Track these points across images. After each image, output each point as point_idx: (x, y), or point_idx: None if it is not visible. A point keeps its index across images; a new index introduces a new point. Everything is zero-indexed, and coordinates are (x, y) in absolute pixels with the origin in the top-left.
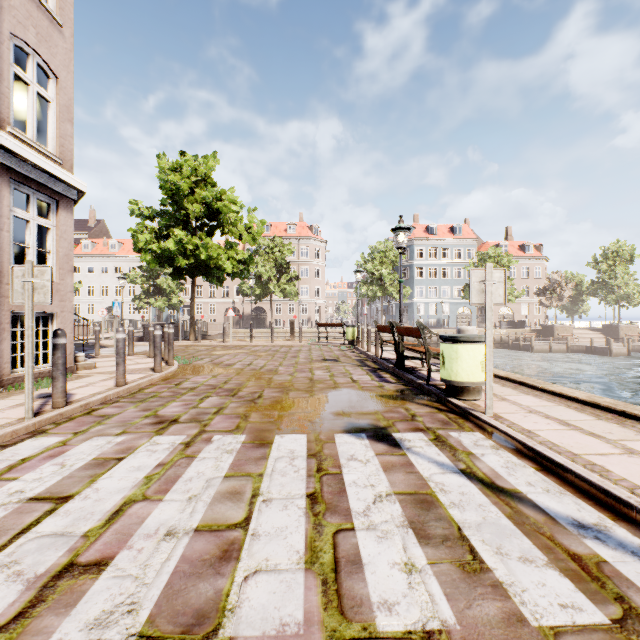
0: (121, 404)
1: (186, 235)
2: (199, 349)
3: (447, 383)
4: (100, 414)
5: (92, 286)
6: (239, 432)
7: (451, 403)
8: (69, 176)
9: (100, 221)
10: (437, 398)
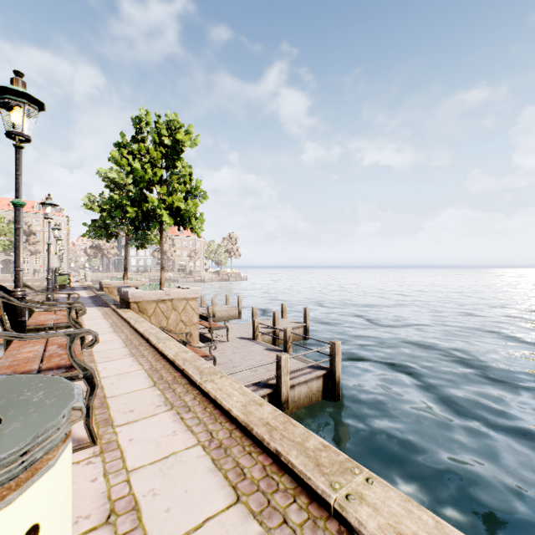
0: None
1: None
2: None
3: None
4: None
5: None
6: None
7: None
8: None
9: None
10: None
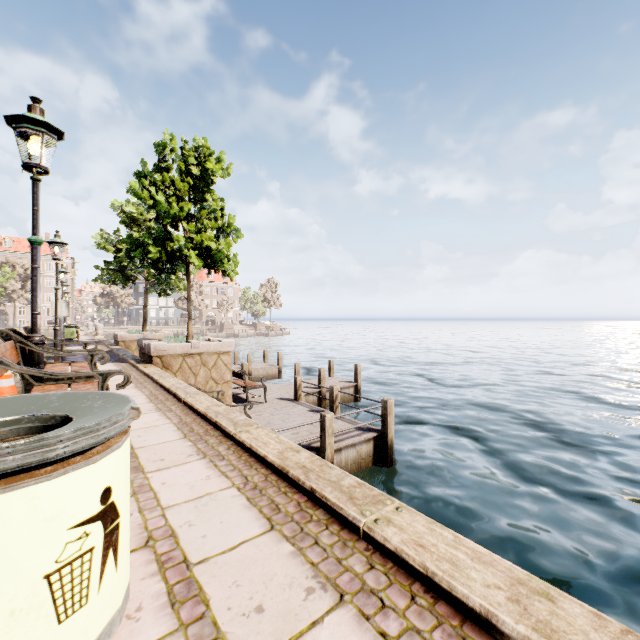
0: None
1: None
2: None
3: None
4: None
5: None
6: None
7: None
8: None
9: None
10: None
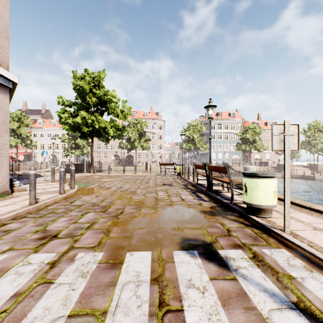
0: (25, 219)
1: (88, 115)
2: (94, 178)
3: (249, 205)
4: (5, 229)
5: (43, 144)
6: (99, 249)
7: (253, 219)
8: (4, 71)
9: (47, 110)
10: (240, 214)
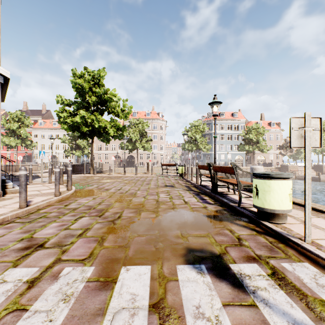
0: (12, 225)
1: (87, 114)
2: (94, 179)
3: (261, 210)
4: None
5: (44, 144)
6: (89, 262)
7: (265, 226)
8: None
9: (48, 110)
10: (250, 219)
